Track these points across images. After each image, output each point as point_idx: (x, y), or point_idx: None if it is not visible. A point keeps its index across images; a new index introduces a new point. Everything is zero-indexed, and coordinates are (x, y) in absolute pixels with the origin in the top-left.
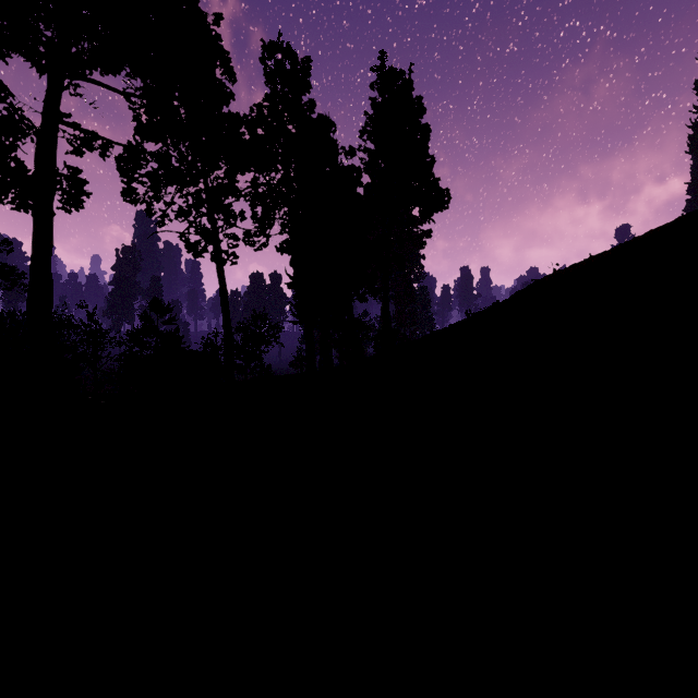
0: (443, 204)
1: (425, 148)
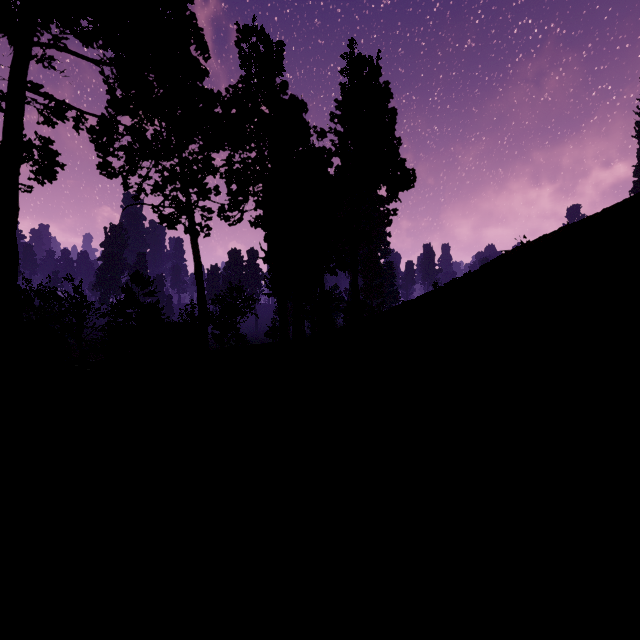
0: (409, 183)
1: (392, 130)
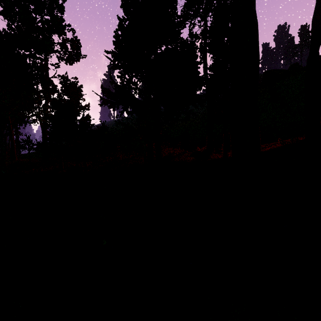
0: None
1: None
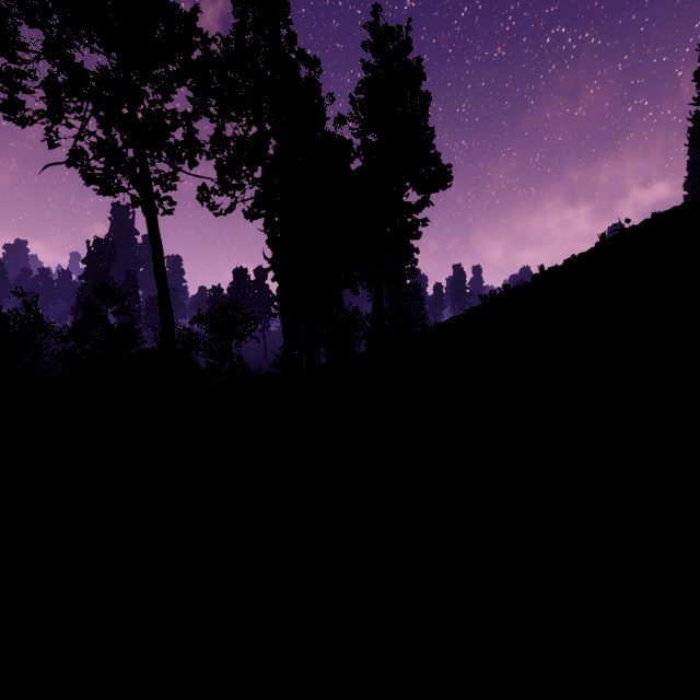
0: (445, 182)
1: (425, 117)
